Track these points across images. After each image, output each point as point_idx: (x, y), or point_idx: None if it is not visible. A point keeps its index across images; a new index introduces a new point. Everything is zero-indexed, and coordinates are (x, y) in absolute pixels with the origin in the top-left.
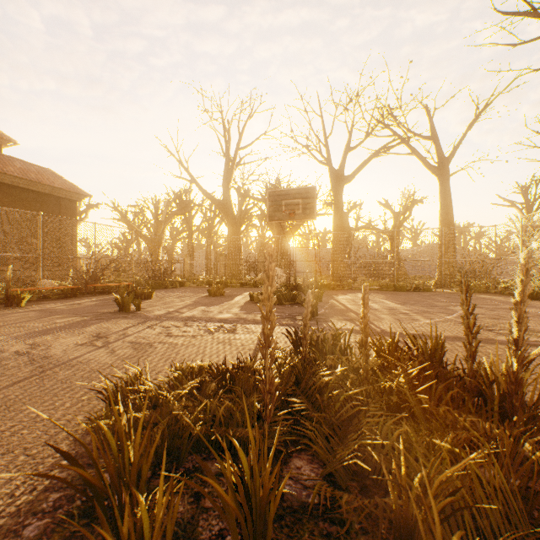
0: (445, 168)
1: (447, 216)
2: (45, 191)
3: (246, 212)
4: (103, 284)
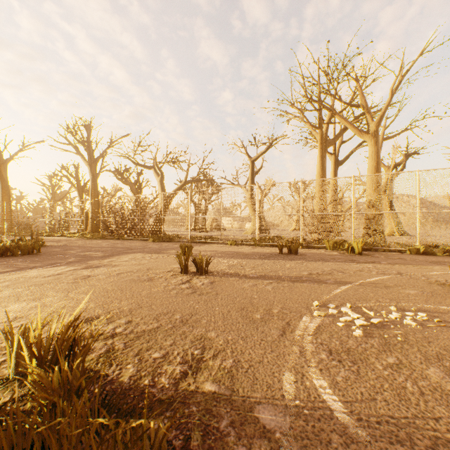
0: (5, 166)
1: (7, 194)
2: None
3: None
4: None
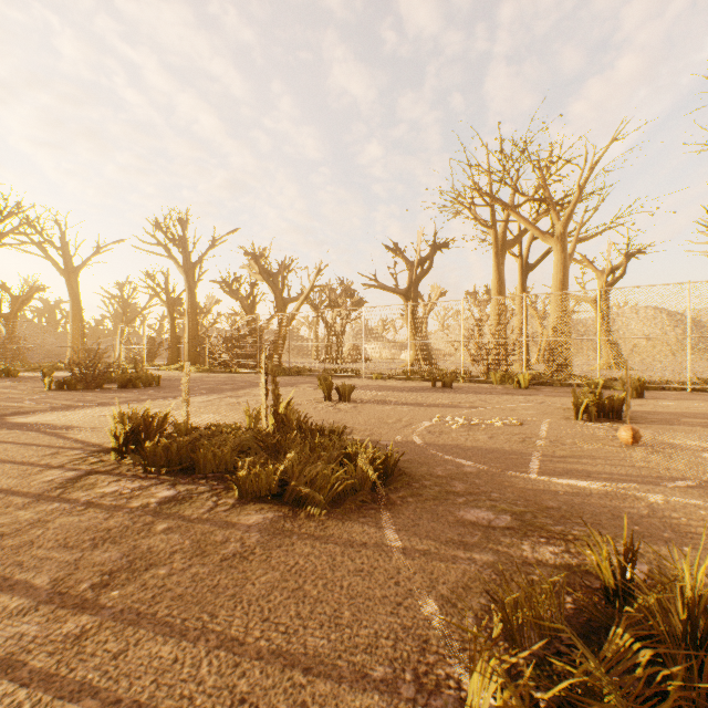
0: (77, 275)
1: (79, 313)
2: None
3: None
4: None
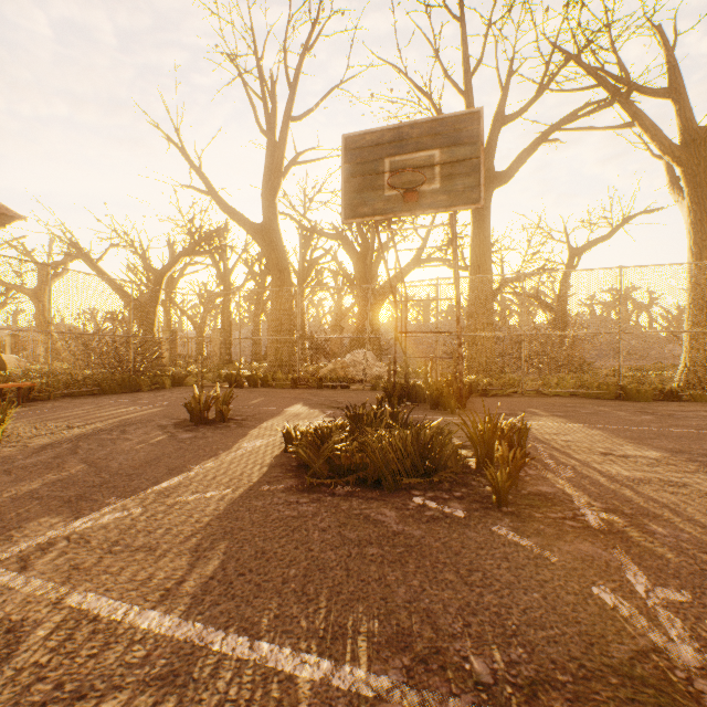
0: (702, 149)
1: None
2: None
3: (313, 261)
4: None
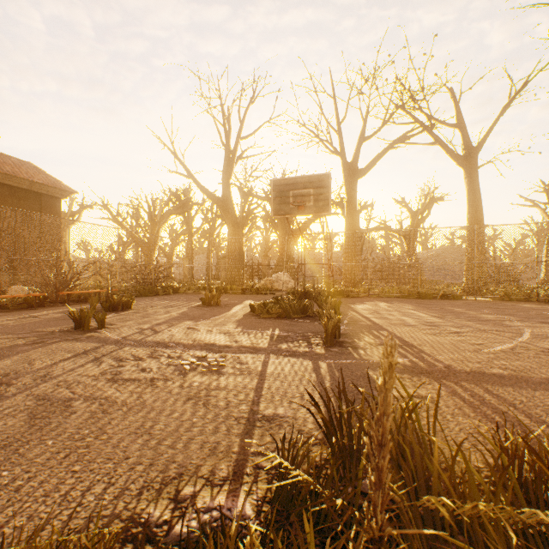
0: (474, 159)
1: (476, 213)
2: (22, 187)
3: (249, 212)
4: (77, 291)
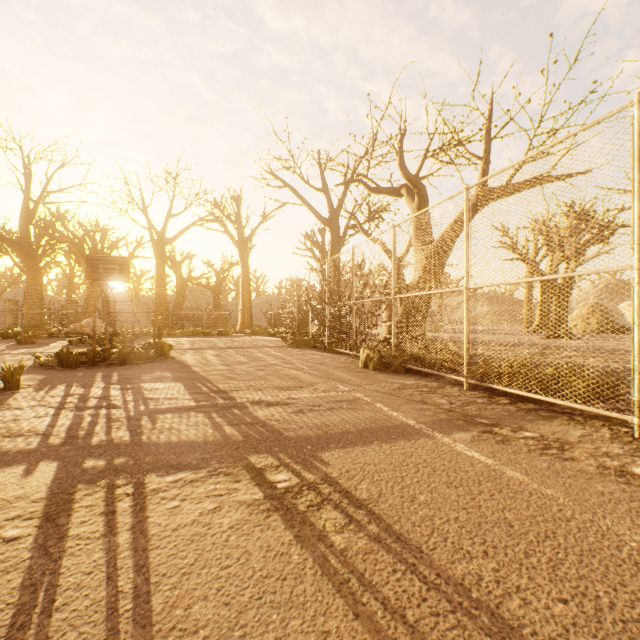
0: (246, 245)
1: (246, 281)
2: None
3: (49, 248)
4: None
